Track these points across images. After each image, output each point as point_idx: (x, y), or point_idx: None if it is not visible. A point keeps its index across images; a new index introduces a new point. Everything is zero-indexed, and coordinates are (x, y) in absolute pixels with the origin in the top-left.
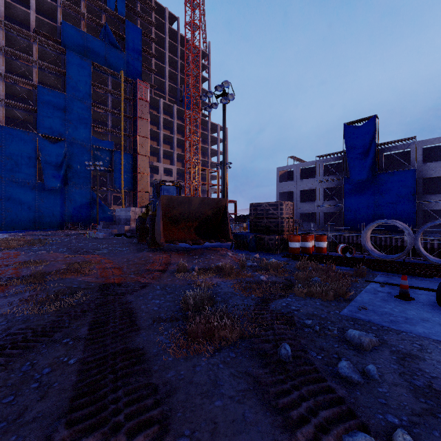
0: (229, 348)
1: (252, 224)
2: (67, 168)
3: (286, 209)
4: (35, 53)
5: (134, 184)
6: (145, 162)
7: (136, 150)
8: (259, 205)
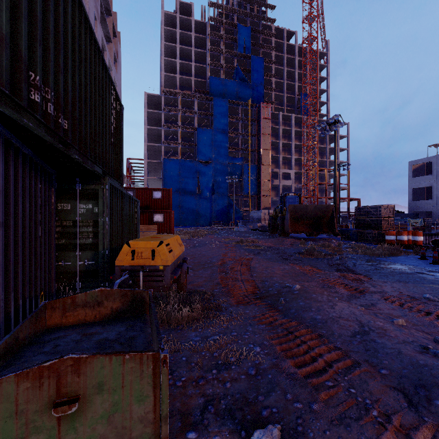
0: (319, 259)
1: (356, 222)
2: (213, 182)
3: (385, 211)
4: (195, 106)
5: (258, 189)
6: (266, 170)
7: (260, 161)
8: (362, 208)
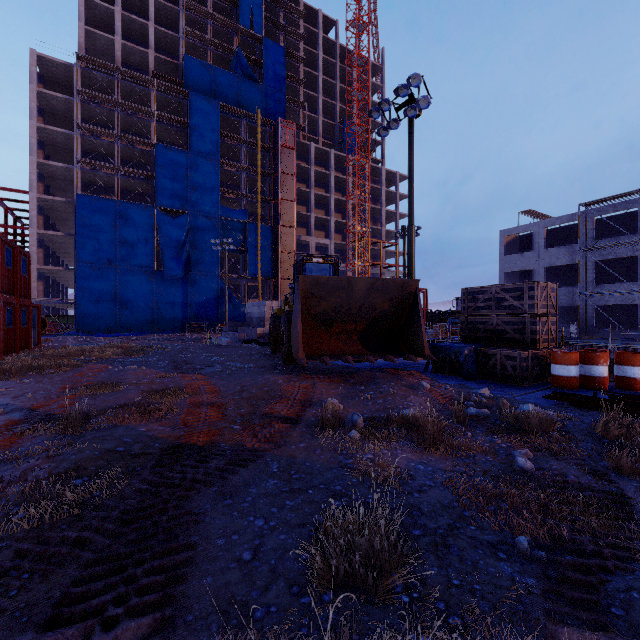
0: None
1: (466, 326)
2: (190, 250)
3: (542, 298)
4: (153, 103)
5: (275, 268)
6: (289, 236)
7: (278, 220)
8: (481, 291)
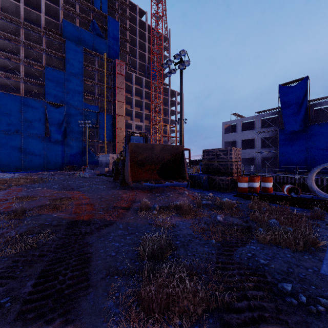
0: None
1: (205, 167)
2: (66, 126)
3: (234, 154)
4: (44, 43)
5: (114, 137)
6: (121, 120)
7: (115, 112)
8: (211, 151)
